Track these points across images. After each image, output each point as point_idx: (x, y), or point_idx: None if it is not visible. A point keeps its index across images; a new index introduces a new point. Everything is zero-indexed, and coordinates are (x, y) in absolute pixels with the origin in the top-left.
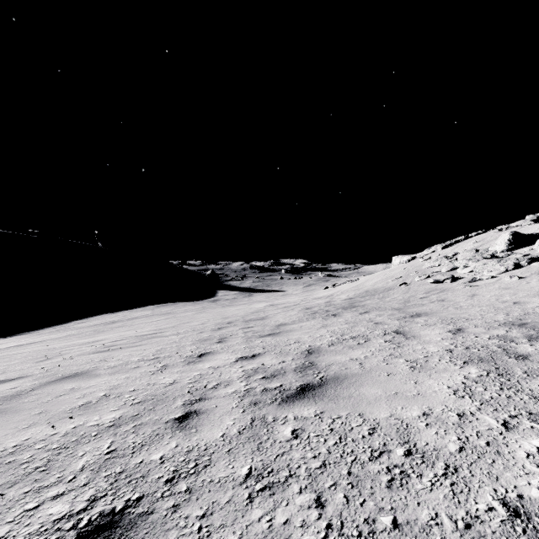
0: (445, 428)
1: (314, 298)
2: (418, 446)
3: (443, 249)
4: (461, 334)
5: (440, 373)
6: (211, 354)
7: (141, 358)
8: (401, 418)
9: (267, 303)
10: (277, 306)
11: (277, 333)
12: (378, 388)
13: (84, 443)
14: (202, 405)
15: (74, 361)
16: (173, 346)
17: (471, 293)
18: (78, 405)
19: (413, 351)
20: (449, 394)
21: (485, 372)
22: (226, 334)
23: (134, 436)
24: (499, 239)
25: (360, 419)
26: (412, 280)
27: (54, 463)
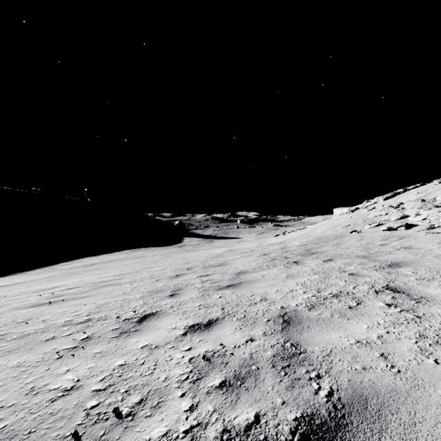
0: None
1: (268, 244)
2: None
3: (385, 200)
4: None
5: None
6: (156, 316)
7: (70, 319)
8: None
9: (226, 249)
10: (235, 252)
11: (238, 285)
12: None
13: None
14: None
15: None
16: (119, 300)
17: (439, 240)
18: None
19: None
20: None
21: None
22: (181, 284)
23: None
24: None
25: None
26: (361, 228)
27: None
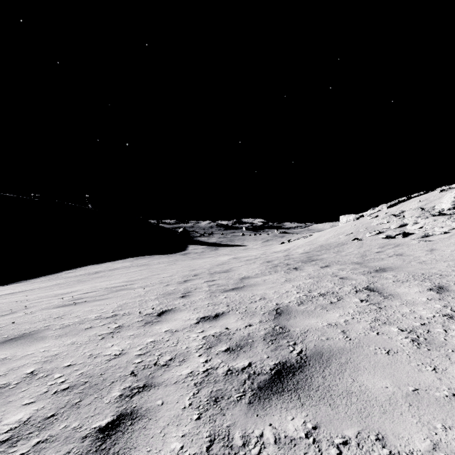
0: None
1: (273, 252)
2: None
3: (388, 208)
4: (447, 294)
5: None
6: (172, 311)
7: (99, 315)
8: None
9: (231, 256)
10: (240, 259)
11: (241, 288)
12: (384, 378)
13: None
14: (144, 399)
15: (33, 317)
16: (137, 301)
17: (428, 248)
18: None
19: (401, 315)
20: None
21: None
22: (190, 288)
23: None
24: (445, 198)
25: (384, 452)
26: (363, 236)
27: None
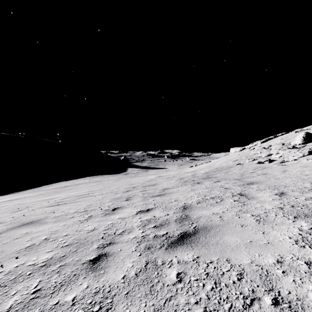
0: (300, 276)
1: (184, 172)
2: (283, 295)
3: (261, 143)
4: (284, 196)
5: (279, 225)
6: (121, 208)
7: (76, 210)
8: (260, 265)
9: (156, 175)
10: (162, 177)
11: (163, 194)
12: (237, 237)
13: (19, 282)
14: (111, 248)
15: (34, 212)
16: (98, 202)
17: (283, 169)
18: (25, 247)
19: (255, 208)
20: (292, 244)
21: None
22: (131, 195)
23: (57, 276)
24: (297, 137)
25: (228, 265)
26: (244, 162)
27: None
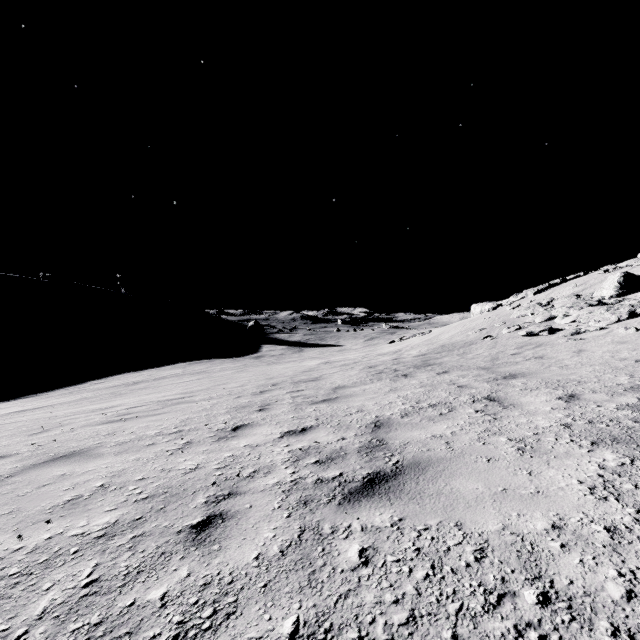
0: (593, 553)
1: (378, 354)
2: (559, 586)
3: (535, 295)
4: (576, 402)
5: (561, 459)
6: (250, 426)
7: (159, 431)
8: (520, 534)
9: (321, 360)
10: (333, 364)
11: (334, 399)
12: (477, 481)
13: (56, 566)
14: (231, 504)
15: (75, 435)
16: (203, 415)
17: (576, 348)
18: (63, 501)
19: (516, 426)
20: (583, 493)
21: (627, 459)
22: (269, 400)
23: (129, 556)
24: (607, 282)
25: (459, 533)
26: (498, 333)
27: (3, 603)
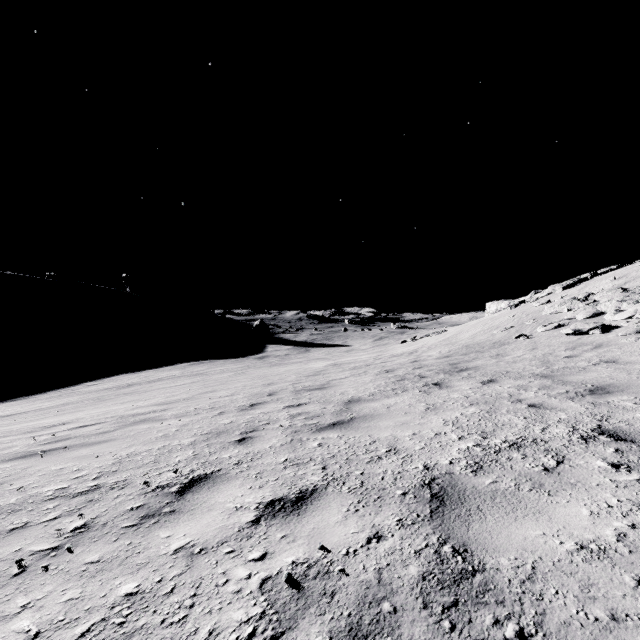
0: None
1: (392, 355)
2: None
3: (564, 290)
4: None
5: None
6: (211, 481)
7: (64, 486)
8: None
9: (328, 362)
10: (342, 367)
11: (348, 422)
12: None
13: None
14: None
15: None
16: (154, 449)
17: None
18: None
19: None
20: None
21: None
22: (258, 420)
23: None
24: None
25: None
26: (532, 331)
27: None
